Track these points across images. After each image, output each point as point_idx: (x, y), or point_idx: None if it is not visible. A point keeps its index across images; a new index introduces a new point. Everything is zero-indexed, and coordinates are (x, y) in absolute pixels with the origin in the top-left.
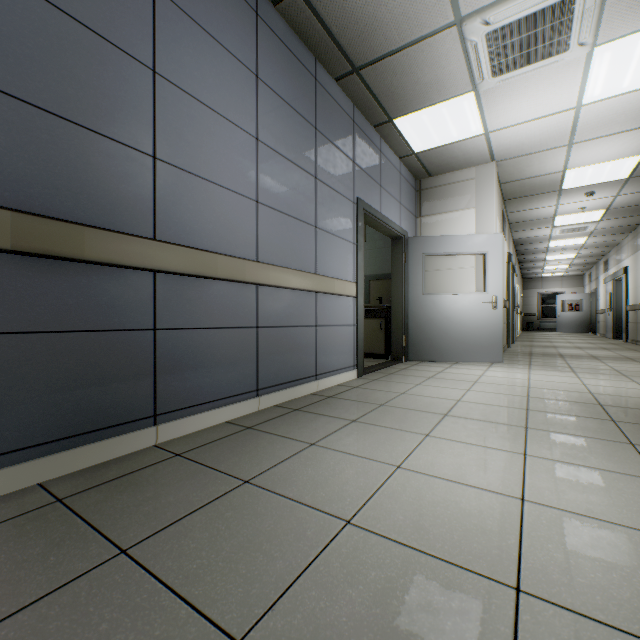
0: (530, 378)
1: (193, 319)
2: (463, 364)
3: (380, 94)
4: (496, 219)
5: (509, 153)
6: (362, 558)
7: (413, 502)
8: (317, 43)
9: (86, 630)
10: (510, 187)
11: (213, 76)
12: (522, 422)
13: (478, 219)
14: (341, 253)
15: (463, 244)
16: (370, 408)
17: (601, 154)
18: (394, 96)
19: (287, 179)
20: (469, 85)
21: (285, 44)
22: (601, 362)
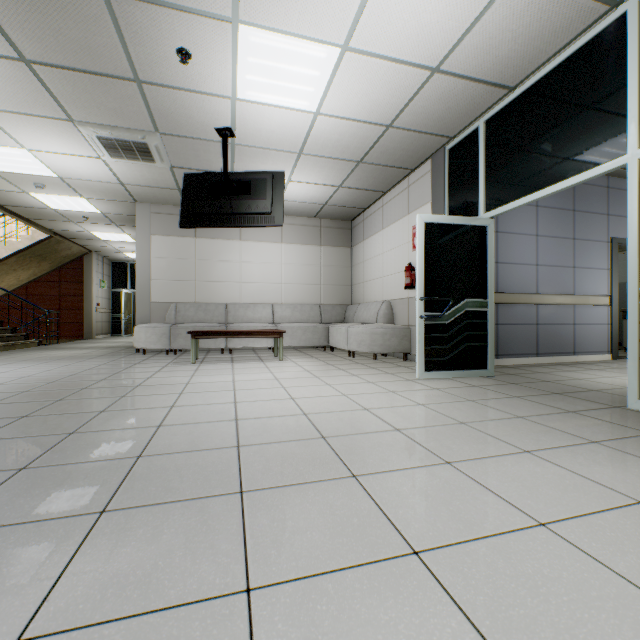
0: None
1: (509, 320)
2: None
3: None
4: None
5: None
6: (581, 381)
7: (607, 380)
8: None
9: (513, 377)
10: None
11: (517, 219)
12: None
13: None
14: (595, 278)
15: None
16: (609, 368)
17: None
18: None
19: (553, 247)
20: None
21: None
22: None
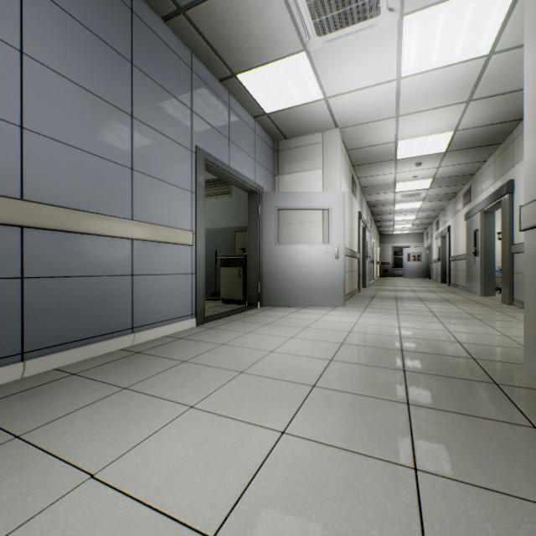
0: (357, 322)
1: None
2: (310, 308)
3: (215, 43)
4: (341, 179)
5: (349, 121)
6: None
7: None
8: None
9: None
10: (356, 154)
11: None
12: (314, 378)
13: (325, 179)
14: (173, 200)
15: (310, 200)
16: (166, 367)
17: (422, 128)
18: (230, 47)
19: (82, 110)
20: (299, 44)
21: None
22: (423, 304)
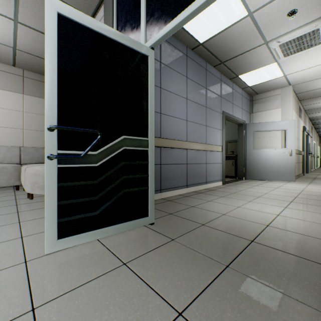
0: (306, 187)
1: (169, 161)
2: (273, 181)
3: (232, 68)
4: (292, 112)
5: (298, 81)
6: (228, 219)
7: (242, 213)
8: (207, 57)
9: (173, 221)
10: (302, 95)
11: (174, 83)
12: (290, 200)
13: (282, 113)
14: (215, 134)
15: (274, 126)
16: (228, 194)
17: None
18: (238, 68)
19: (196, 110)
20: (273, 60)
21: (195, 61)
22: None
